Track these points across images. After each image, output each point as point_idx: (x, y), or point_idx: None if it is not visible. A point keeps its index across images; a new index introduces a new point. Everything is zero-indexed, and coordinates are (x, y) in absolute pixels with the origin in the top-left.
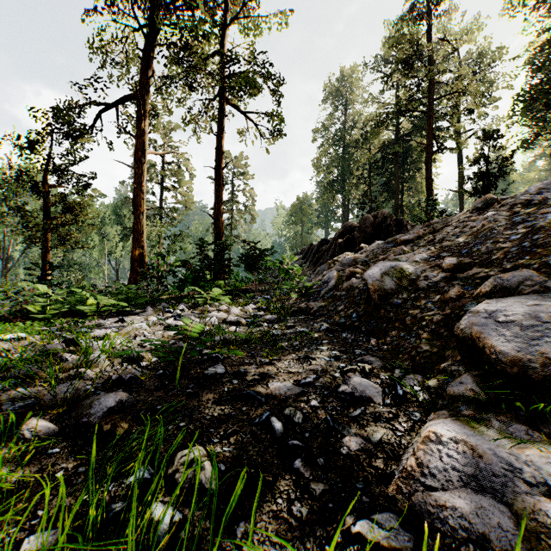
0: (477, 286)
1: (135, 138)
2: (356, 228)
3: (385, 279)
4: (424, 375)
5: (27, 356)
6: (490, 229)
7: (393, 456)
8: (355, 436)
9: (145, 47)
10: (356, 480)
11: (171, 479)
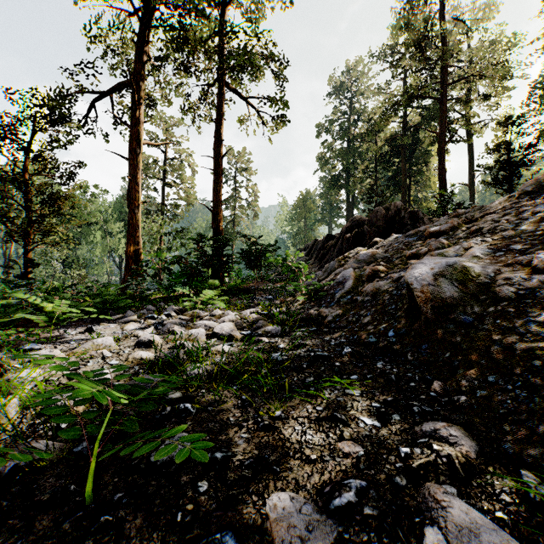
0: None
1: (130, 127)
2: (366, 222)
3: (441, 283)
4: None
5: None
6: None
7: None
8: None
9: (140, 32)
10: None
11: None
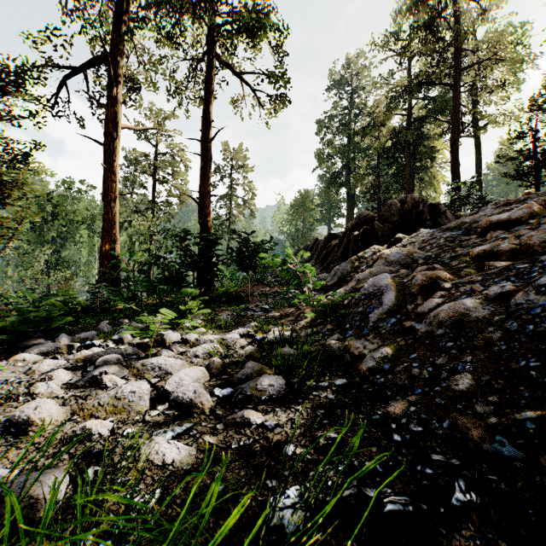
0: None
1: (106, 108)
2: (376, 218)
3: None
4: None
5: None
6: None
7: None
8: None
9: None
10: None
11: None
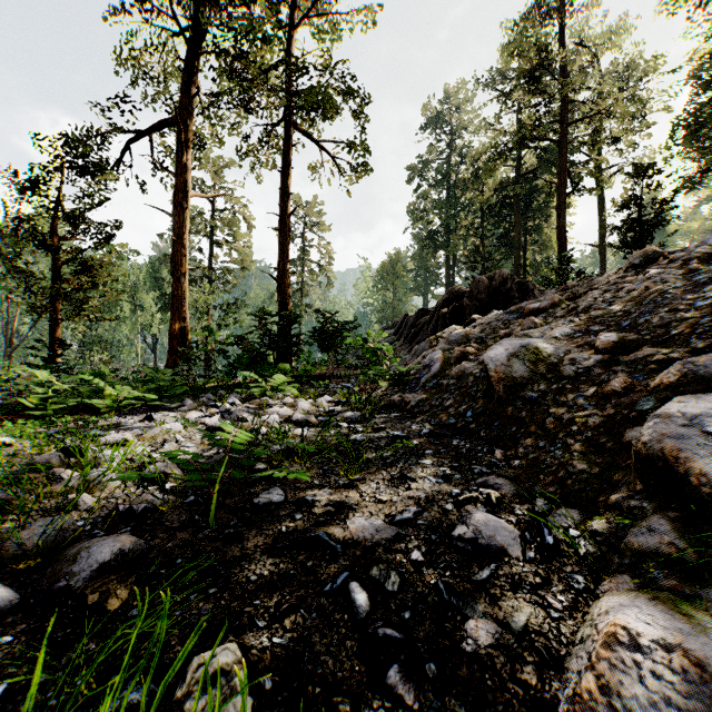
0: (652, 374)
1: (175, 176)
2: (466, 294)
3: (513, 363)
4: (581, 510)
5: (1, 475)
6: (660, 292)
7: (551, 660)
8: (484, 617)
9: (187, 57)
10: (493, 710)
11: (178, 711)
